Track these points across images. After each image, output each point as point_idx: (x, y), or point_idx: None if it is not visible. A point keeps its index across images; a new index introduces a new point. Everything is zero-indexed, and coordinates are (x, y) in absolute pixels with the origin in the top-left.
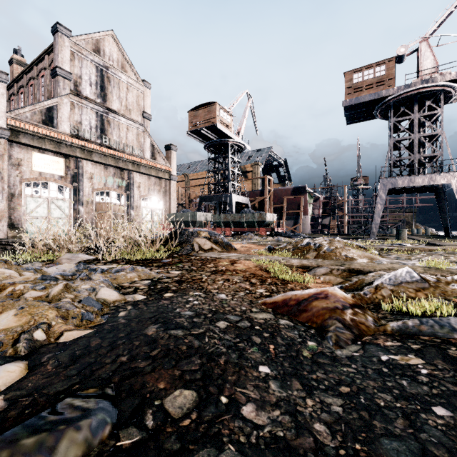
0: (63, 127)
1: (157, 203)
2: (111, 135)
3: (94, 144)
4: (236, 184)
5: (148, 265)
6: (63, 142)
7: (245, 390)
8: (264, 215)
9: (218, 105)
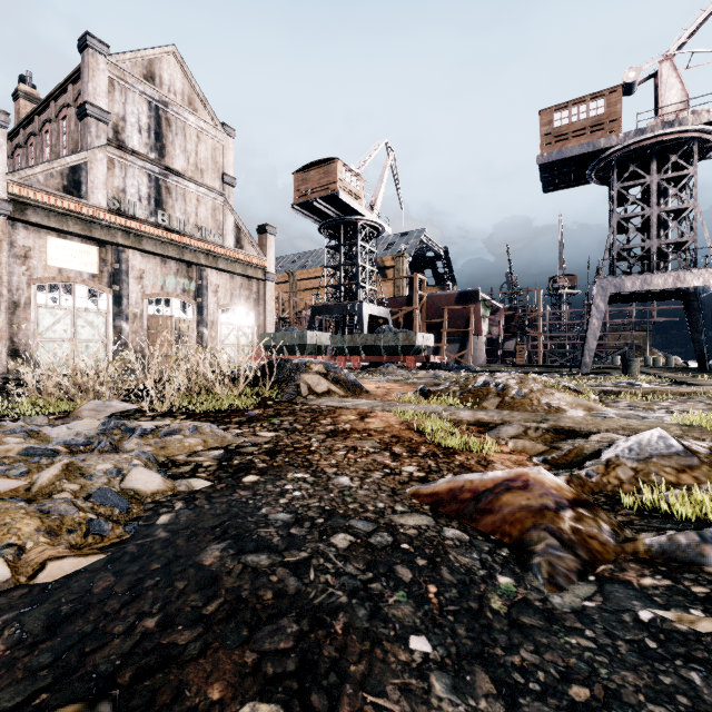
0: (97, 197)
1: (245, 316)
2: (173, 210)
3: (145, 224)
4: (369, 287)
5: (223, 420)
6: (96, 221)
7: (383, 699)
8: (413, 336)
9: (340, 163)
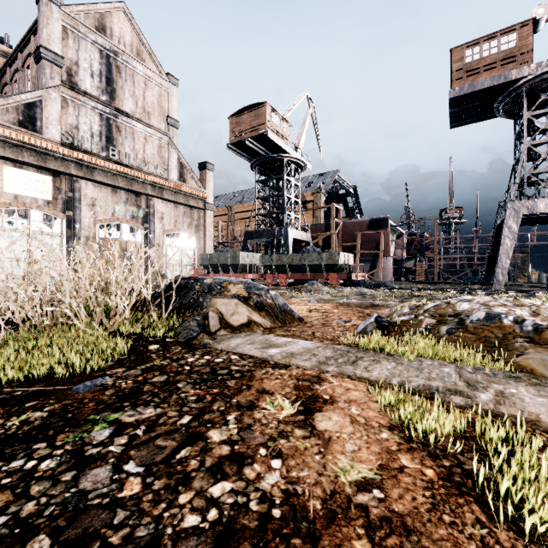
0: (51, 132)
1: (187, 240)
2: (122, 146)
3: (97, 158)
4: (294, 215)
5: None
6: (49, 153)
7: None
8: (336, 255)
9: (268, 106)
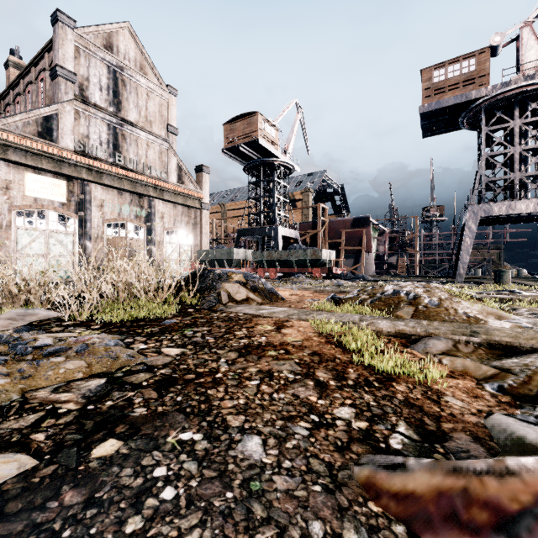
0: (65, 141)
1: (185, 237)
2: (127, 152)
3: (105, 164)
4: (283, 214)
5: (134, 331)
6: (64, 160)
7: None
8: (319, 252)
9: (260, 115)
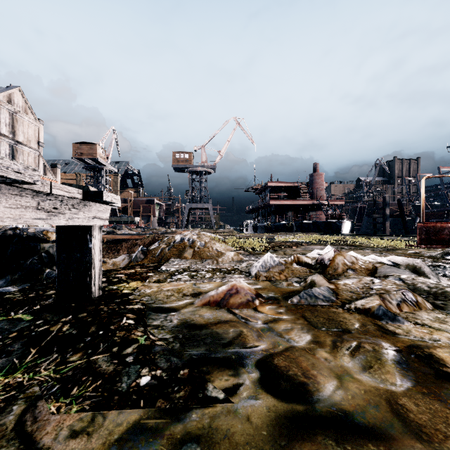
0: None
1: None
2: (18, 159)
3: None
4: None
5: None
6: None
7: None
8: (134, 218)
9: (98, 145)
